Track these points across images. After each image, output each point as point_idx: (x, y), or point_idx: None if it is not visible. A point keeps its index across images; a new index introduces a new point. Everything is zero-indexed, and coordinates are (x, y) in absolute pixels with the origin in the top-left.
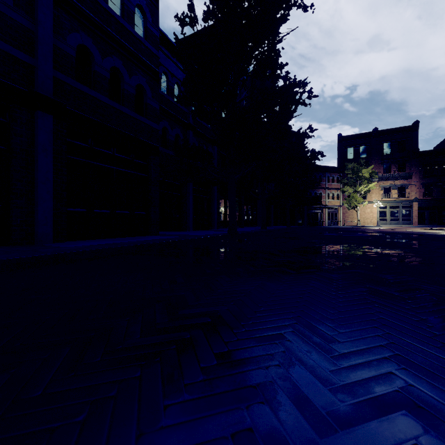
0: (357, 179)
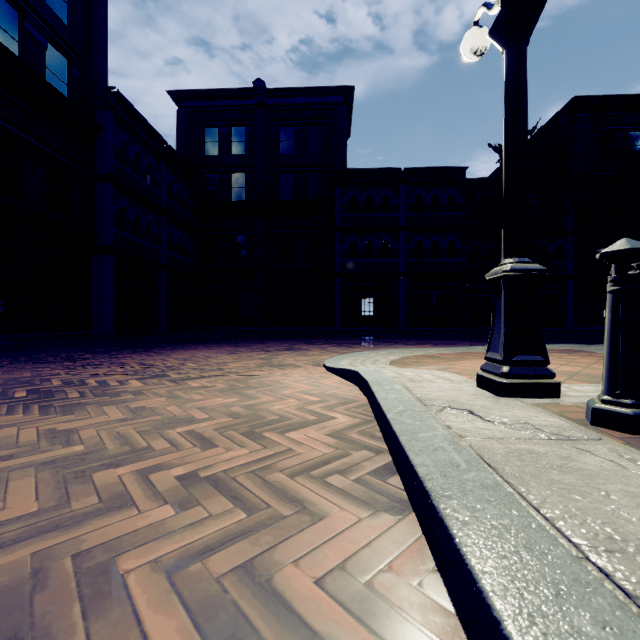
0: None
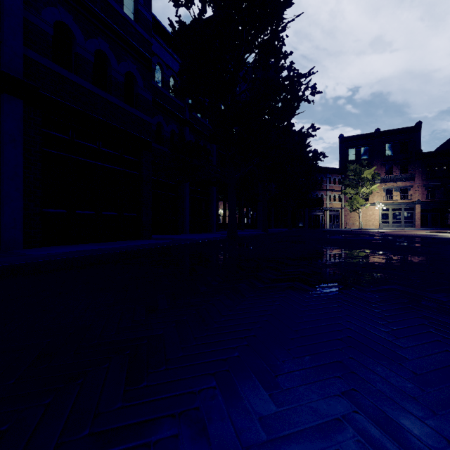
0: (359, 181)
